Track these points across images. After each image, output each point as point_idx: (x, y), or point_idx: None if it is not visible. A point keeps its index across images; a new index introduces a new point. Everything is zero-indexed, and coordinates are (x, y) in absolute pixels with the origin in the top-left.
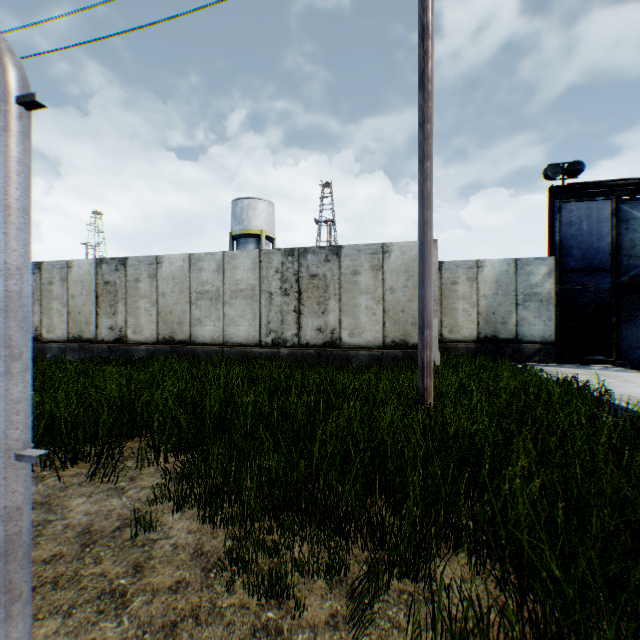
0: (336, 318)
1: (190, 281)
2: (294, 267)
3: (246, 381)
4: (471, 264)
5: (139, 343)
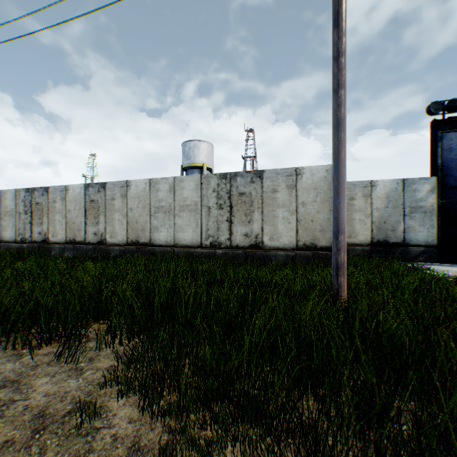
0: (259, 226)
1: (150, 199)
2: (227, 187)
3: (189, 275)
4: (366, 184)
5: (114, 244)
